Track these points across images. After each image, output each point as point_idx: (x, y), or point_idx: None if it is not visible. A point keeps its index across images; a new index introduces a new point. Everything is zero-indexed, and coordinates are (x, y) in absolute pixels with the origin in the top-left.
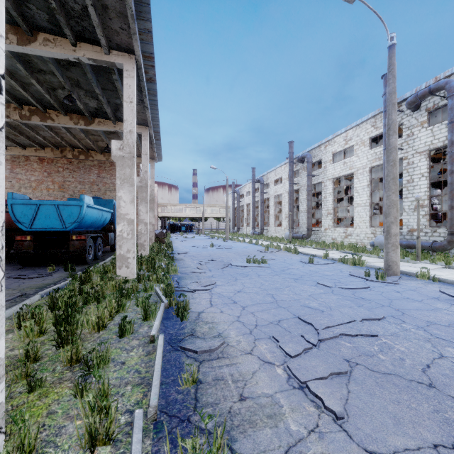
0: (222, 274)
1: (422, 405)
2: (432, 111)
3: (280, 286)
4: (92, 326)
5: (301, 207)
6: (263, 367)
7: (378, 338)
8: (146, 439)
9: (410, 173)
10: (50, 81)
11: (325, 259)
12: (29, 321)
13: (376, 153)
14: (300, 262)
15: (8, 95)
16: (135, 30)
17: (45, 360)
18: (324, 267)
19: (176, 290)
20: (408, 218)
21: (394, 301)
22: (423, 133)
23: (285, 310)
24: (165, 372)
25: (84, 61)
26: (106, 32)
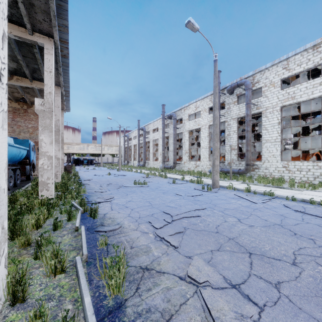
0: (117, 192)
1: (211, 239)
2: (239, 96)
3: (154, 197)
4: (32, 226)
5: (170, 148)
6: (143, 235)
7: (200, 217)
8: (83, 268)
9: (229, 130)
10: None
11: (182, 181)
12: None
13: (212, 117)
14: (167, 183)
15: None
16: (55, 24)
17: None
18: (181, 185)
19: (87, 203)
20: (228, 156)
21: (213, 200)
22: (235, 108)
23: (156, 209)
24: (88, 243)
25: (10, 36)
26: (31, 20)
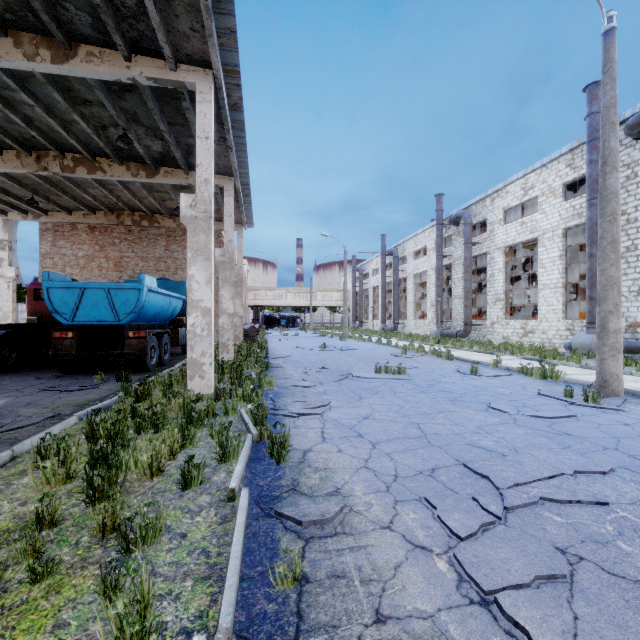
0: (339, 389)
1: None
2: None
3: (429, 411)
4: (143, 470)
5: (455, 290)
6: (413, 557)
7: (610, 509)
8: None
9: (631, 236)
10: (98, 117)
11: (495, 369)
12: (50, 460)
13: (574, 207)
14: (457, 372)
15: (46, 139)
16: (211, 29)
17: (66, 525)
18: (496, 381)
19: (270, 414)
20: (627, 305)
21: (622, 440)
22: None
23: (441, 451)
24: (249, 556)
25: (141, 82)
26: (172, 37)
